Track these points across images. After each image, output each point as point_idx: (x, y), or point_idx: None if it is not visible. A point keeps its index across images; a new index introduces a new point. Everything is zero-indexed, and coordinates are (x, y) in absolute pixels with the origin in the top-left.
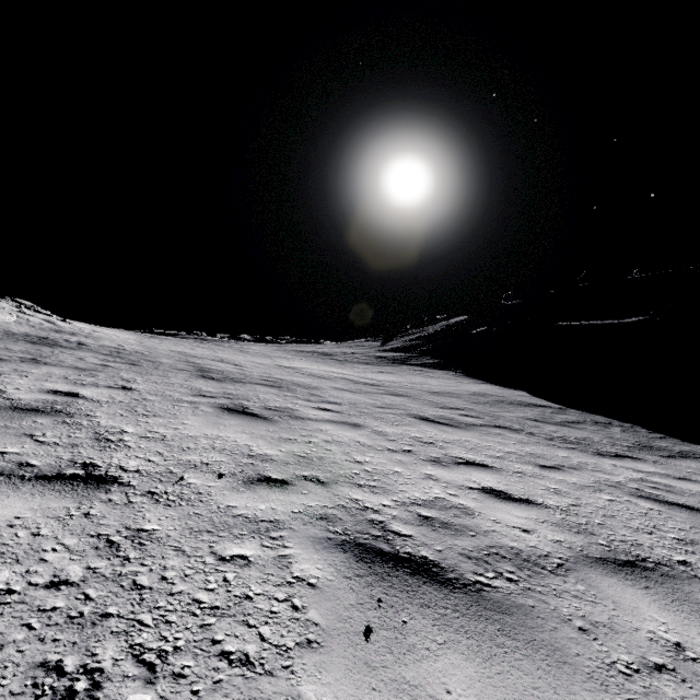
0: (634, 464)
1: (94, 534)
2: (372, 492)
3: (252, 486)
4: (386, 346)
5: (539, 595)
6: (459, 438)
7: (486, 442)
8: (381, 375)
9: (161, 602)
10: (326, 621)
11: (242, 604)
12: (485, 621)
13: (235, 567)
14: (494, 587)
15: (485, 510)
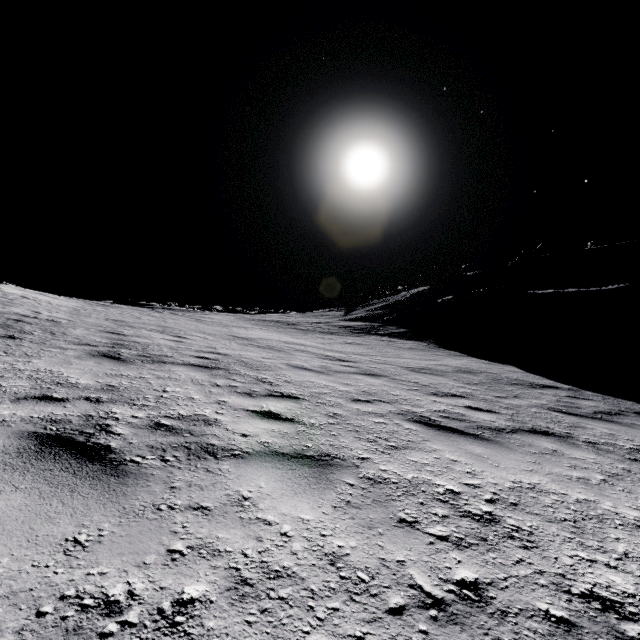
0: None
1: None
2: None
3: None
4: (350, 315)
5: None
6: (517, 478)
7: (567, 487)
8: (347, 347)
9: None
10: None
11: None
12: None
13: None
14: None
15: None
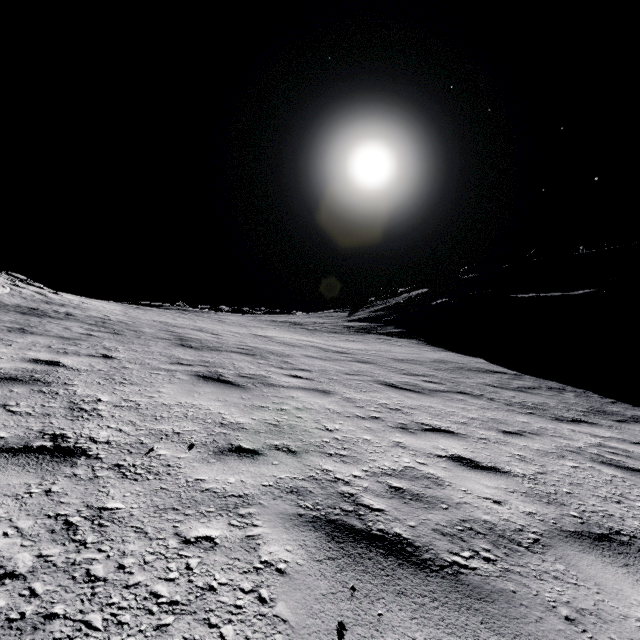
0: (591, 429)
1: (52, 514)
2: (342, 462)
3: (222, 456)
4: (353, 316)
5: (519, 577)
6: (424, 404)
7: (449, 408)
8: (348, 343)
9: (115, 597)
10: (295, 617)
11: (204, 597)
12: (466, 612)
13: (200, 550)
14: (472, 569)
15: (454, 479)
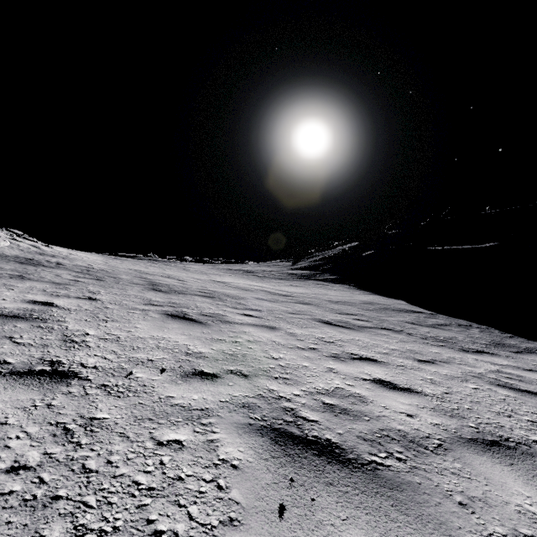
0: (491, 358)
1: (53, 422)
2: (285, 384)
3: (188, 379)
4: (296, 265)
5: (424, 473)
6: (354, 337)
7: (374, 341)
8: (292, 288)
9: (105, 484)
10: (246, 500)
11: (174, 485)
12: (380, 498)
13: (171, 450)
14: (387, 466)
15: (376, 398)
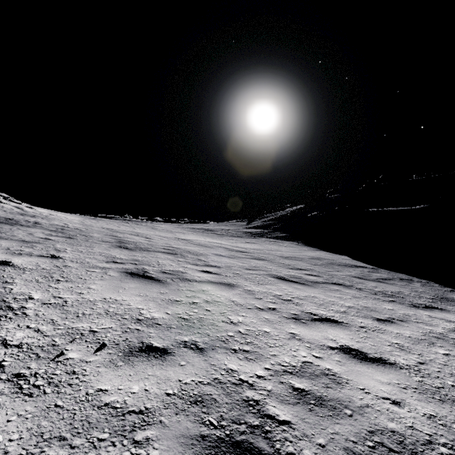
0: (443, 314)
1: None
2: (246, 359)
3: (131, 358)
4: (250, 224)
5: None
6: (309, 294)
7: (329, 297)
8: (247, 245)
9: None
10: None
11: None
12: None
13: None
14: None
15: (350, 375)
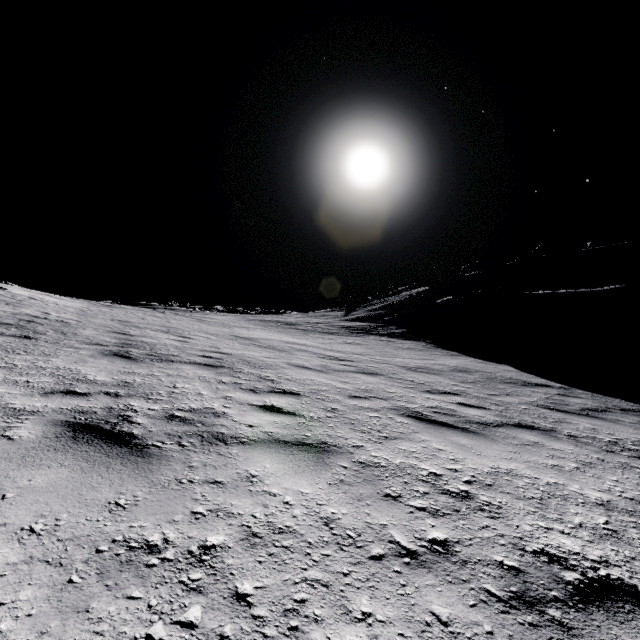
0: None
1: None
2: None
3: None
4: (350, 315)
5: None
6: (496, 464)
7: (541, 472)
8: (347, 347)
9: None
10: None
11: None
12: None
13: None
14: None
15: None
